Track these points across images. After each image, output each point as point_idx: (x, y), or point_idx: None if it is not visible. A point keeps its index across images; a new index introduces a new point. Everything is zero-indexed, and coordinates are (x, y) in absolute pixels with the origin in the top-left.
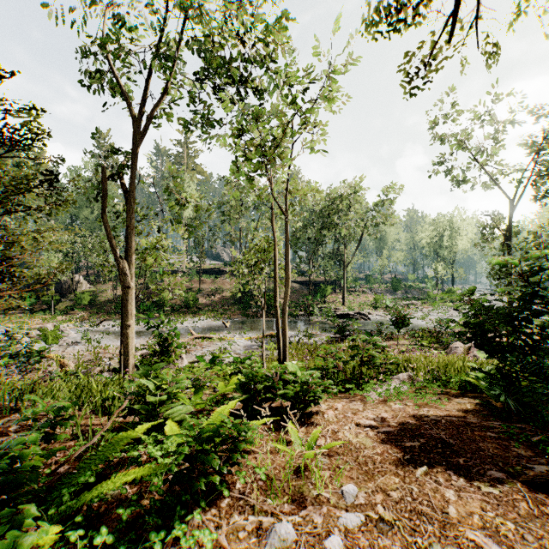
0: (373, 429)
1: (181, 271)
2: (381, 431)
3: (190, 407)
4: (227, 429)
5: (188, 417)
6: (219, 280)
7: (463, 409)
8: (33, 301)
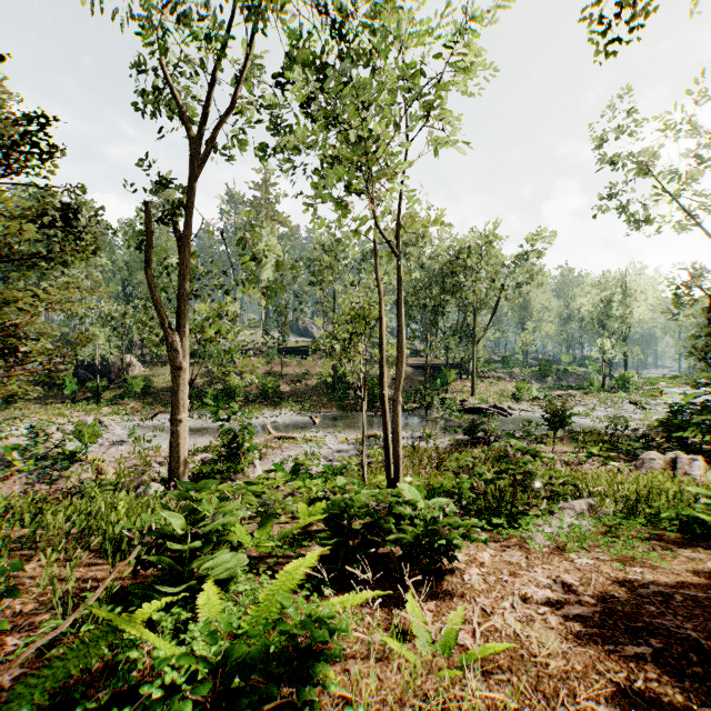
0: (554, 609)
1: (258, 350)
2: (570, 616)
3: (243, 558)
4: (292, 627)
5: (240, 572)
6: (306, 362)
7: (703, 572)
8: (74, 388)
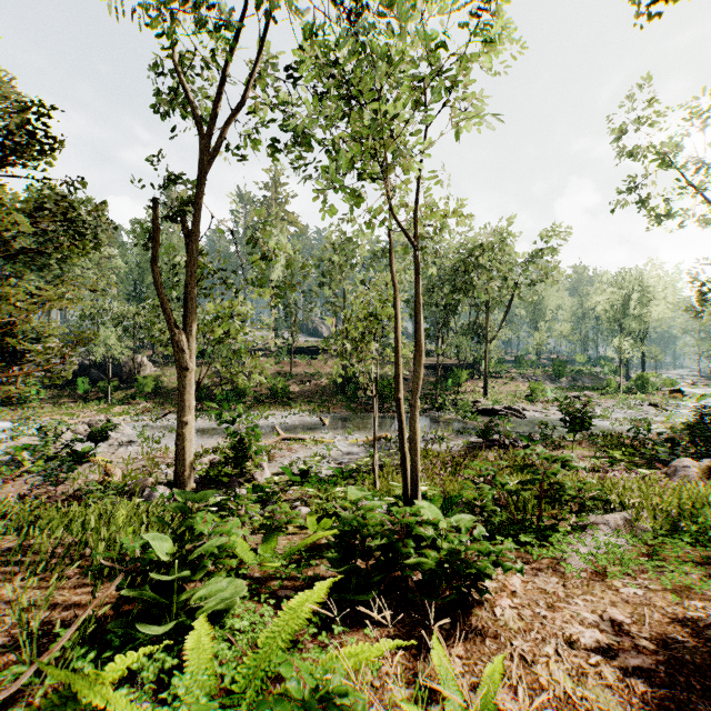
0: (607, 657)
1: (268, 350)
2: (629, 669)
3: (241, 586)
4: (293, 705)
5: (239, 601)
6: (316, 362)
7: None
8: (86, 387)
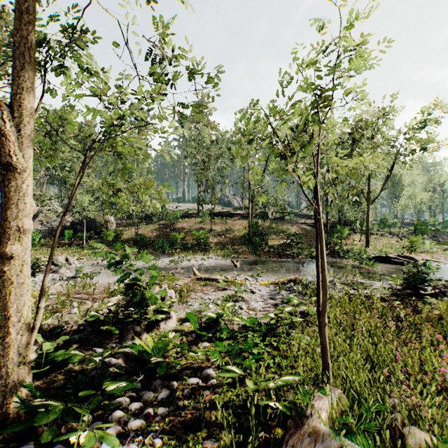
0: None
1: (196, 214)
2: None
3: None
4: None
5: None
6: (229, 222)
7: None
8: (71, 237)
